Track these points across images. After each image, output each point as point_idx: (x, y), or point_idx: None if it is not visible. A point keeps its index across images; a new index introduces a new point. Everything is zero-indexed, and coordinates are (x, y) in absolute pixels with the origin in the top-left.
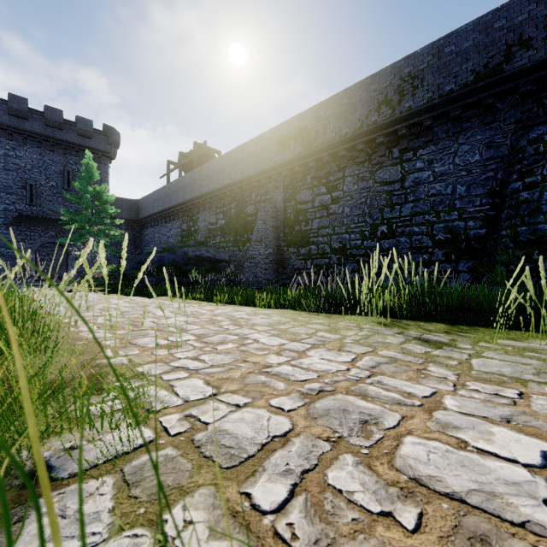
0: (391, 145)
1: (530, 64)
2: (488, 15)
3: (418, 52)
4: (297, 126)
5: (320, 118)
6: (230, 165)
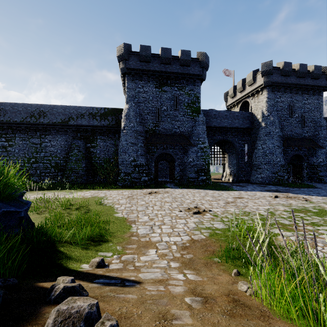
0: (37, 131)
1: (73, 124)
2: (65, 106)
3: (45, 105)
4: None
5: (1, 109)
6: None
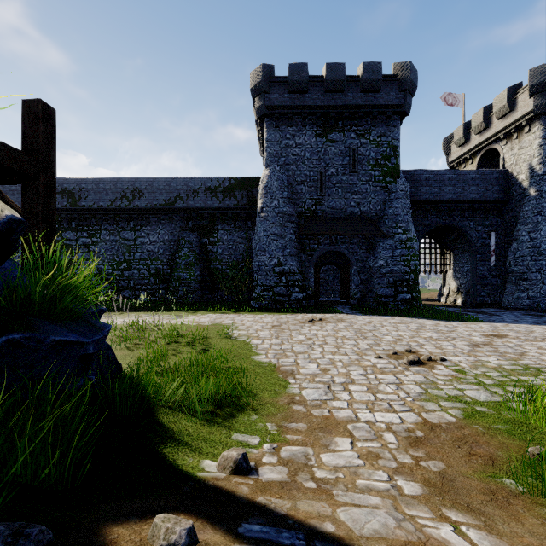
0: (130, 220)
1: (182, 207)
2: (169, 179)
3: (142, 179)
4: (63, 186)
5: (83, 188)
6: None
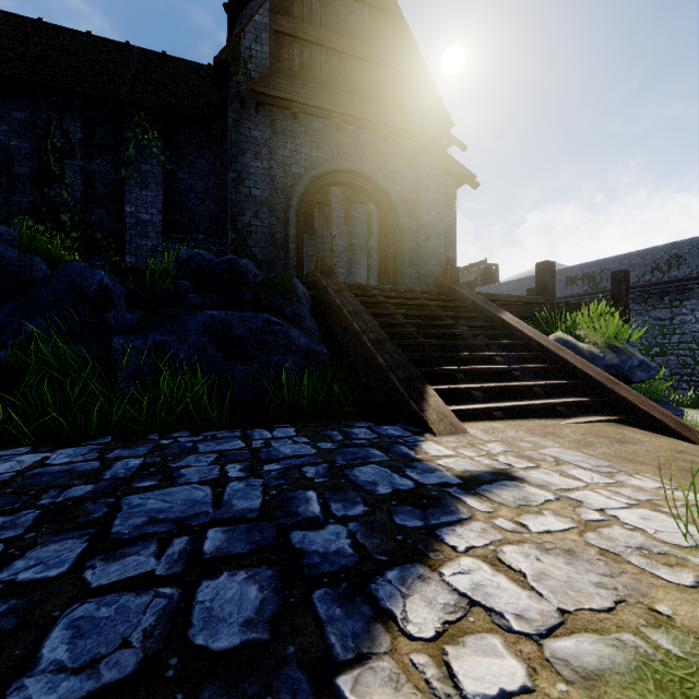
0: (663, 295)
1: None
2: None
3: (681, 242)
4: (583, 272)
5: (604, 269)
6: (520, 289)
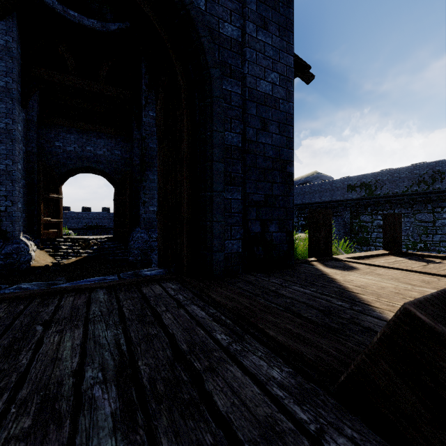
0: (426, 202)
1: None
2: None
3: (444, 161)
4: (361, 181)
5: (378, 180)
6: (310, 192)
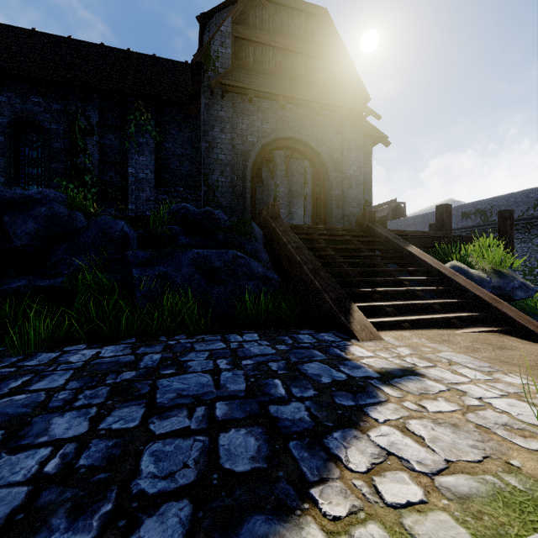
0: None
1: None
2: None
3: None
4: (476, 208)
5: (493, 206)
6: (423, 222)
